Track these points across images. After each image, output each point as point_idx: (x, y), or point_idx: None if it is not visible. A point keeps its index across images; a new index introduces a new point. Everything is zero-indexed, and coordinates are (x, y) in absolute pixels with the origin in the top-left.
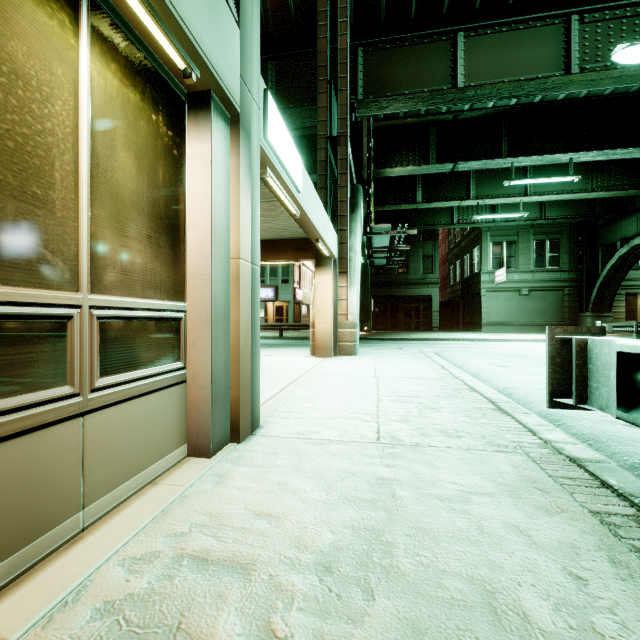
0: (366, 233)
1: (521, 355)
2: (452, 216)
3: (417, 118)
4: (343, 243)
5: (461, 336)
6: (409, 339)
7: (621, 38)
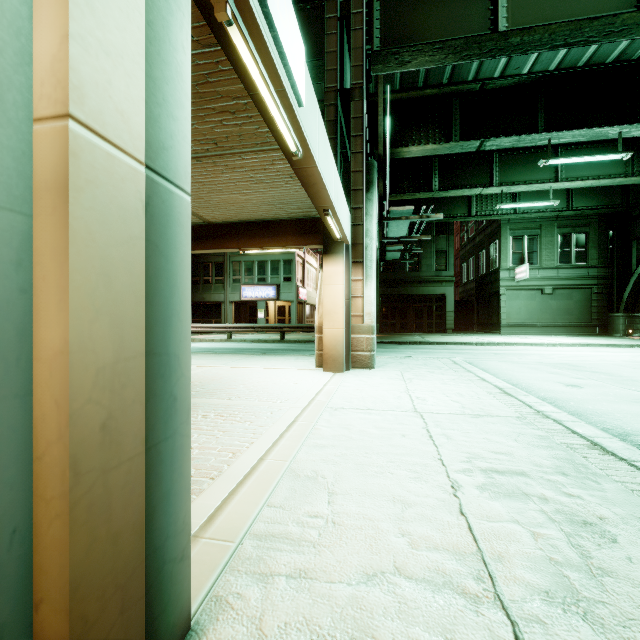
0: (382, 218)
1: (577, 366)
2: (469, 207)
3: (438, 89)
4: (358, 225)
5: (483, 339)
6: (426, 343)
7: None
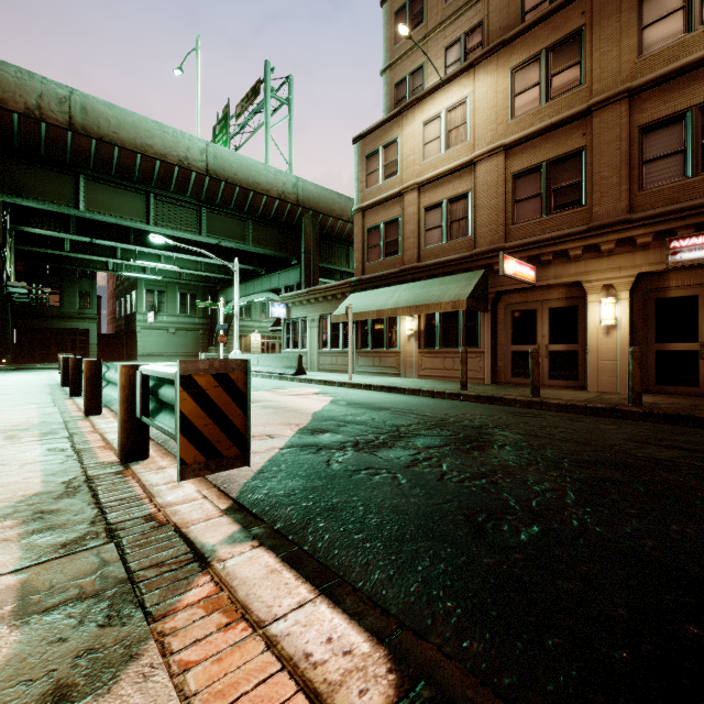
0: (2, 285)
1: None
2: (108, 263)
3: None
4: None
5: None
6: (54, 368)
7: (175, 214)
